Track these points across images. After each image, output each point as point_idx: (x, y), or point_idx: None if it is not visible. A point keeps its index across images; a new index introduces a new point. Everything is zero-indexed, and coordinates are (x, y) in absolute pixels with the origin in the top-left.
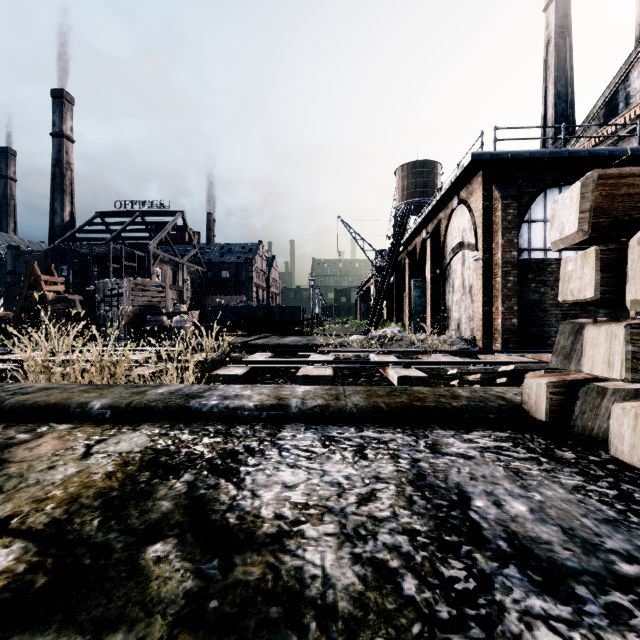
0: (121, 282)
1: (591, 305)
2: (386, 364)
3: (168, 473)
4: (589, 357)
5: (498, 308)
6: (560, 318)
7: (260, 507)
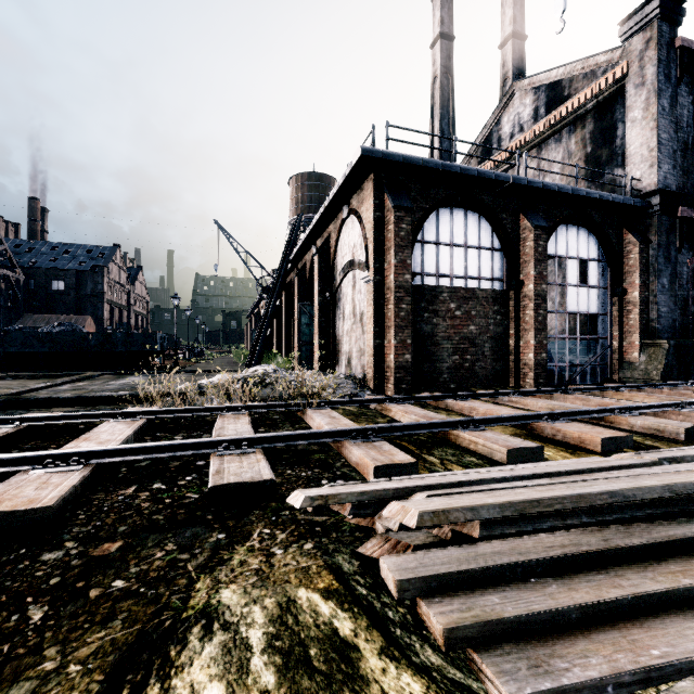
0: None
1: None
2: (213, 446)
3: None
4: None
5: (391, 341)
6: (451, 352)
7: None
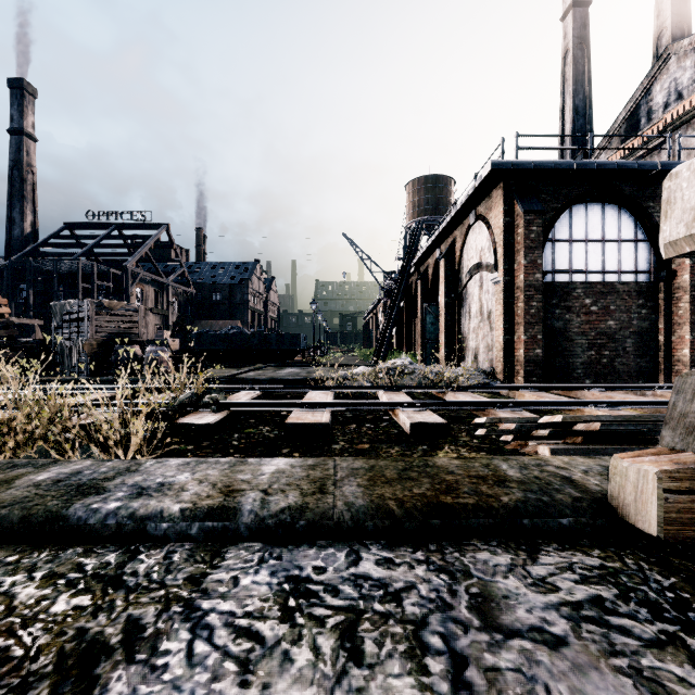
0: (82, 304)
1: None
2: (396, 406)
3: None
4: None
5: (520, 337)
6: (586, 348)
7: None
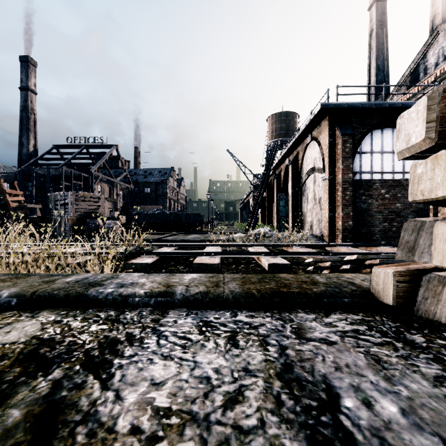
0: (67, 194)
1: (438, 204)
2: (260, 254)
3: (39, 369)
4: (439, 251)
5: (339, 214)
6: (382, 221)
7: (118, 415)
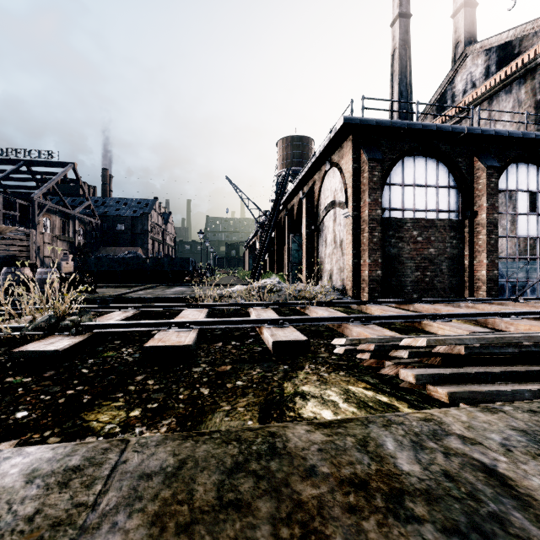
0: None
1: None
2: (262, 323)
3: None
4: None
5: (365, 261)
6: (414, 270)
7: None
